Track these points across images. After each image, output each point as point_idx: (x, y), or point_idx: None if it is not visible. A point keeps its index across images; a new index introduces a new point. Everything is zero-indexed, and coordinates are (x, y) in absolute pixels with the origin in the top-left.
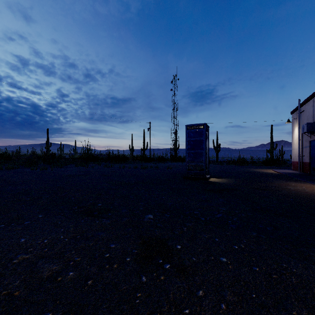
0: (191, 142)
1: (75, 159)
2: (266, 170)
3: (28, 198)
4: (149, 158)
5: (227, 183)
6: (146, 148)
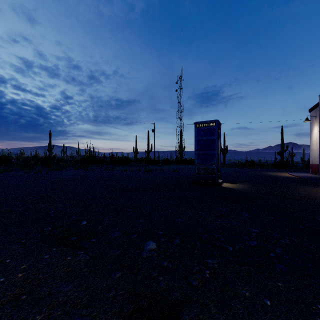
0: (200, 142)
1: (75, 161)
2: (281, 173)
3: None
4: (153, 160)
5: (244, 189)
6: (151, 150)
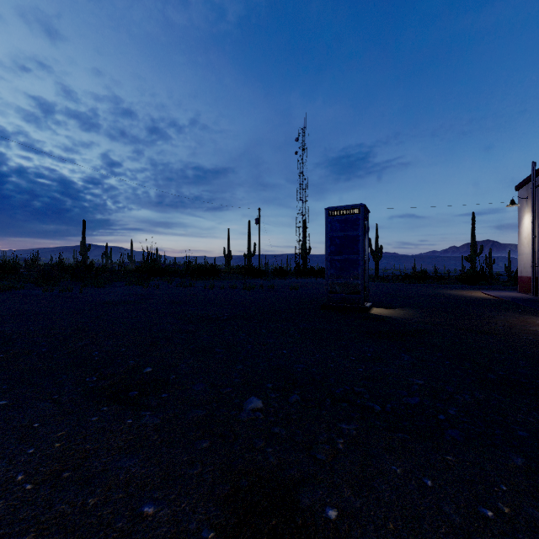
0: (336, 240)
1: (127, 272)
2: (470, 292)
3: (1, 354)
4: (258, 270)
5: (406, 318)
6: (254, 253)
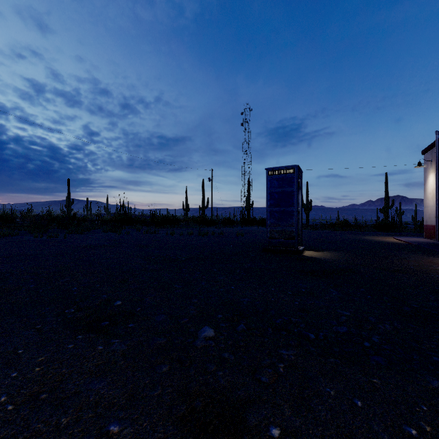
0: (274, 195)
1: (104, 221)
2: (384, 238)
3: None
4: (210, 220)
5: (333, 259)
6: (207, 206)
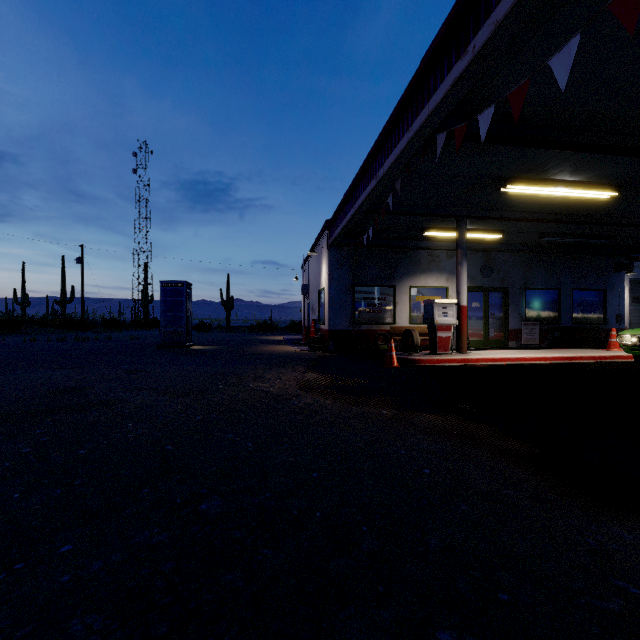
0: (168, 303)
1: None
2: (276, 337)
3: None
4: (82, 322)
5: (209, 349)
6: (71, 299)
